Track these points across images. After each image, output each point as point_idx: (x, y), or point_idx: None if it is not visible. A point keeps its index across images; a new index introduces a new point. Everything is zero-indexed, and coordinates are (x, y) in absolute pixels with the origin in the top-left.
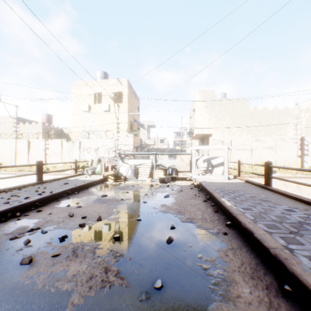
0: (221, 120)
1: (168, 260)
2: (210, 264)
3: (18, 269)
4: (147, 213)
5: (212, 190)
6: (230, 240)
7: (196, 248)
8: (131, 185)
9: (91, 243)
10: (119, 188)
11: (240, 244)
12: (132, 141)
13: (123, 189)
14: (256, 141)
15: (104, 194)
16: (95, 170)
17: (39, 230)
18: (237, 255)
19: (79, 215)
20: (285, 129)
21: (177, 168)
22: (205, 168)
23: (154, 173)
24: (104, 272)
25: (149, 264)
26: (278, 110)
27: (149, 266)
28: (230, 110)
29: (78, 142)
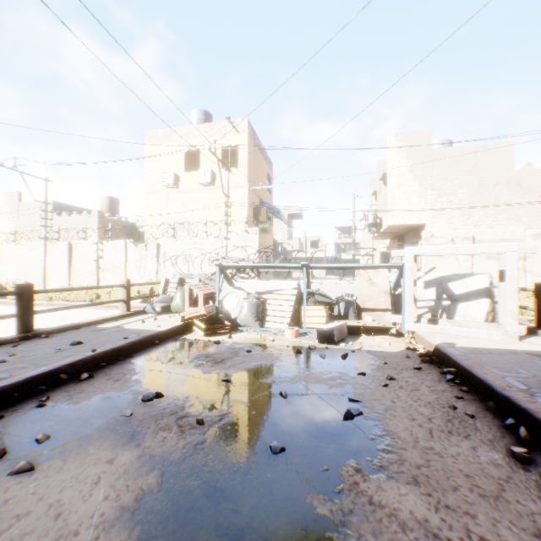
0: (446, 195)
1: None
2: None
3: None
4: None
5: (520, 397)
6: None
7: None
8: (246, 347)
9: None
10: (211, 360)
11: None
12: (256, 241)
13: (220, 363)
14: (536, 237)
15: (160, 384)
16: (170, 304)
17: None
18: None
19: None
20: None
21: (357, 301)
22: (430, 302)
23: (304, 314)
24: None
25: None
26: None
27: None
28: (467, 172)
29: (155, 244)
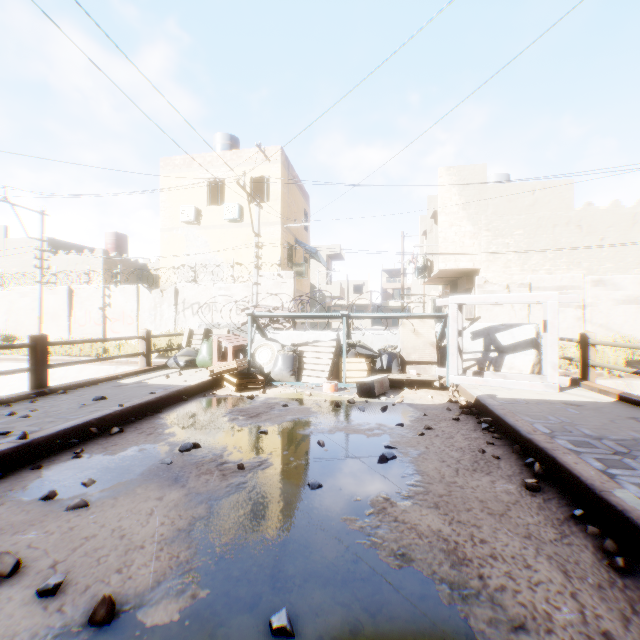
0: (502, 236)
1: None
2: None
3: None
4: (321, 559)
5: (541, 439)
6: None
7: None
8: (282, 402)
9: None
10: (245, 415)
11: None
12: (291, 287)
13: (256, 417)
14: (596, 284)
15: (195, 436)
16: (196, 358)
17: None
18: None
19: (50, 560)
20: None
21: (402, 353)
22: (478, 354)
23: (344, 367)
24: None
25: None
26: None
27: None
28: (525, 212)
29: (173, 290)
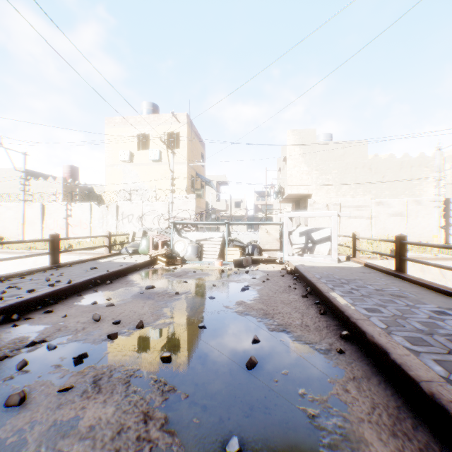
0: (325, 174)
1: (249, 399)
2: (320, 407)
3: (0, 415)
4: (215, 315)
5: (314, 279)
6: (349, 363)
7: (295, 377)
8: (192, 270)
9: (125, 367)
10: (174, 276)
11: (366, 370)
12: (194, 204)
13: (180, 276)
14: (378, 204)
15: (151, 284)
16: (138, 248)
17: (44, 343)
18: (363, 391)
19: (110, 318)
20: (420, 187)
21: (260, 245)
22: (302, 245)
23: (226, 252)
24: (143, 422)
25: (218, 407)
26: (411, 158)
27: (218, 409)
28: (339, 159)
29: (115, 206)
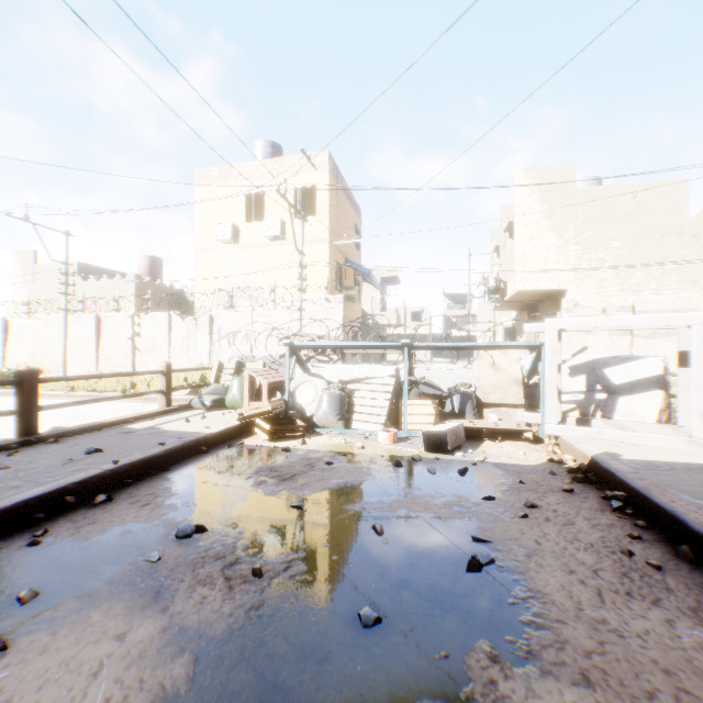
0: (594, 250)
1: None
2: None
3: None
4: None
5: None
6: None
7: None
8: (325, 458)
9: None
10: (276, 476)
11: None
12: (340, 313)
13: (290, 480)
14: None
15: (203, 511)
16: (225, 397)
17: None
18: None
19: None
20: None
21: (477, 393)
22: (578, 395)
23: (405, 410)
24: None
25: None
26: None
27: None
28: (623, 219)
29: (208, 317)
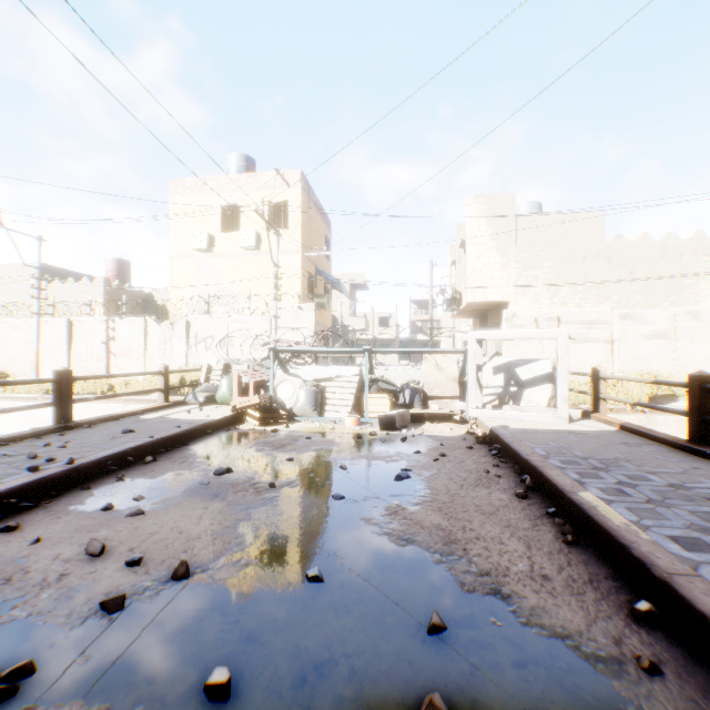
0: (531, 268)
1: None
2: None
3: None
4: (344, 542)
5: (537, 459)
6: None
7: None
8: (305, 435)
9: None
10: (271, 446)
11: None
12: (312, 320)
13: (281, 447)
14: (624, 318)
15: (226, 464)
16: (215, 394)
17: None
18: None
19: (126, 547)
20: (696, 289)
21: (424, 388)
22: (499, 388)
23: (366, 401)
24: None
25: None
26: (679, 240)
27: None
28: (555, 243)
29: (185, 323)
